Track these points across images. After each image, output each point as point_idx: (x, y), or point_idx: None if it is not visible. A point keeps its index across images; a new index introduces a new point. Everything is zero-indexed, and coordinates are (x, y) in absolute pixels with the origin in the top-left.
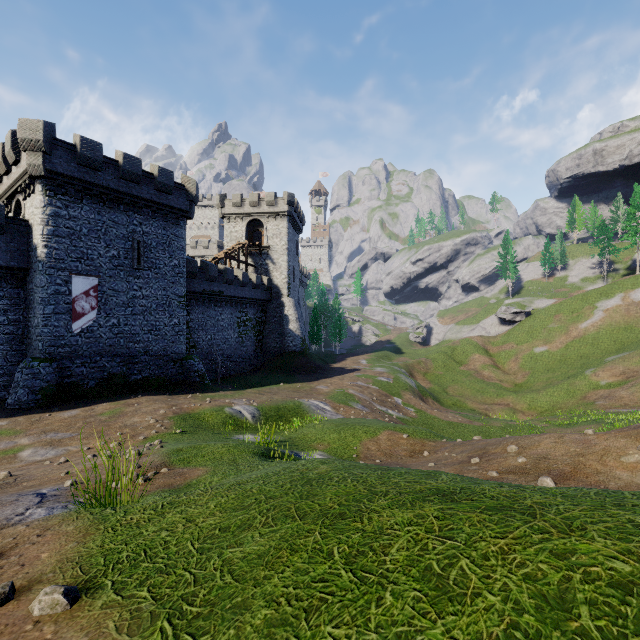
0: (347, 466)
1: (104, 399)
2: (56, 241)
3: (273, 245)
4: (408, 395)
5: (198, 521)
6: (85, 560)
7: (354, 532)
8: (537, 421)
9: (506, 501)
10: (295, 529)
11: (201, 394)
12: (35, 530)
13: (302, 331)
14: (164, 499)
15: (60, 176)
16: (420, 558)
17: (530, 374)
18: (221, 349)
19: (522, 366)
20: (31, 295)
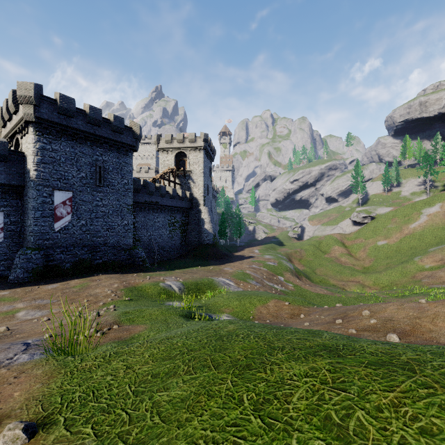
0: (249, 325)
1: (76, 276)
2: (43, 166)
3: (193, 170)
4: (288, 275)
5: (135, 368)
6: (46, 399)
7: (259, 381)
8: (380, 293)
9: (384, 357)
10: (211, 377)
11: (143, 273)
12: (13, 373)
13: (213, 230)
14: (111, 349)
15: (46, 121)
16: (319, 407)
17: (374, 260)
18: (157, 242)
19: (369, 254)
20: (26, 204)
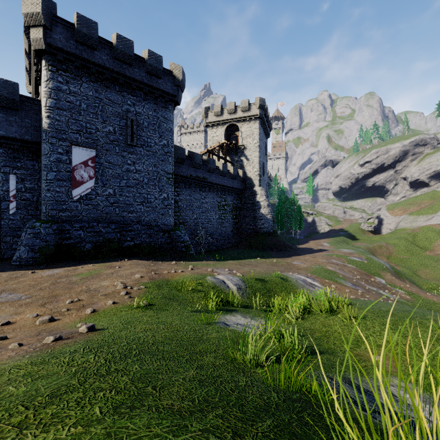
0: None
1: (94, 261)
2: (58, 113)
3: (247, 144)
4: (388, 276)
5: None
6: None
7: None
8: None
9: None
10: None
11: (185, 262)
12: None
13: (272, 215)
14: None
15: (60, 52)
16: None
17: None
18: (205, 227)
19: None
20: (41, 165)
